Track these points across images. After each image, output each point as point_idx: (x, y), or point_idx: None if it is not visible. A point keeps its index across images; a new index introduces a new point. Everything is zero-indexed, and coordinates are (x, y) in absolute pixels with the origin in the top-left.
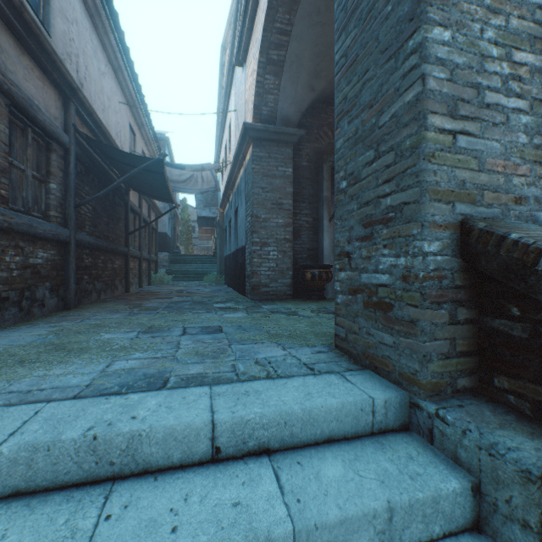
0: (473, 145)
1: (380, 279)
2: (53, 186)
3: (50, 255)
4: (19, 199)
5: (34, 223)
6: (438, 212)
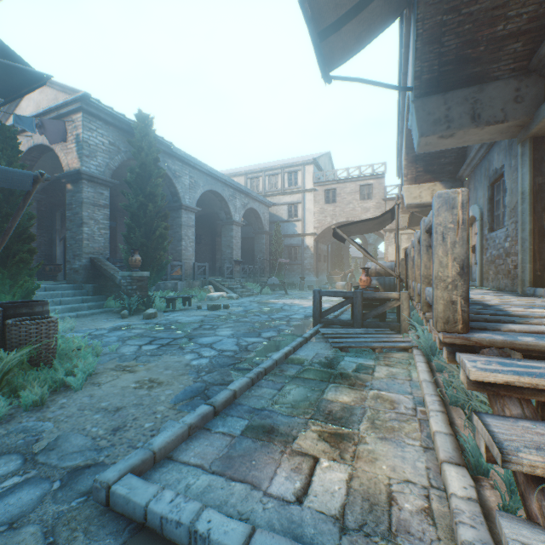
0: (93, 245)
1: (77, 266)
2: None
3: None
4: None
5: None
6: (86, 256)
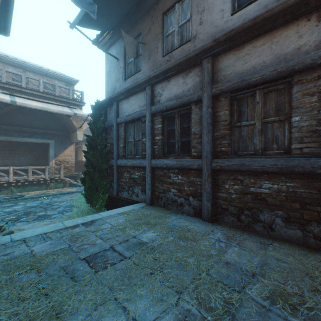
0: None
1: None
2: (294, 119)
3: (284, 186)
4: (249, 146)
5: (246, 162)
6: None
